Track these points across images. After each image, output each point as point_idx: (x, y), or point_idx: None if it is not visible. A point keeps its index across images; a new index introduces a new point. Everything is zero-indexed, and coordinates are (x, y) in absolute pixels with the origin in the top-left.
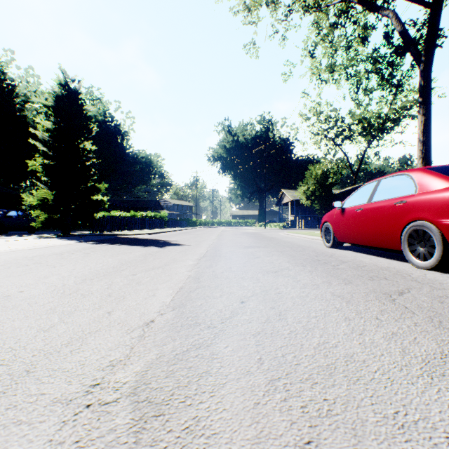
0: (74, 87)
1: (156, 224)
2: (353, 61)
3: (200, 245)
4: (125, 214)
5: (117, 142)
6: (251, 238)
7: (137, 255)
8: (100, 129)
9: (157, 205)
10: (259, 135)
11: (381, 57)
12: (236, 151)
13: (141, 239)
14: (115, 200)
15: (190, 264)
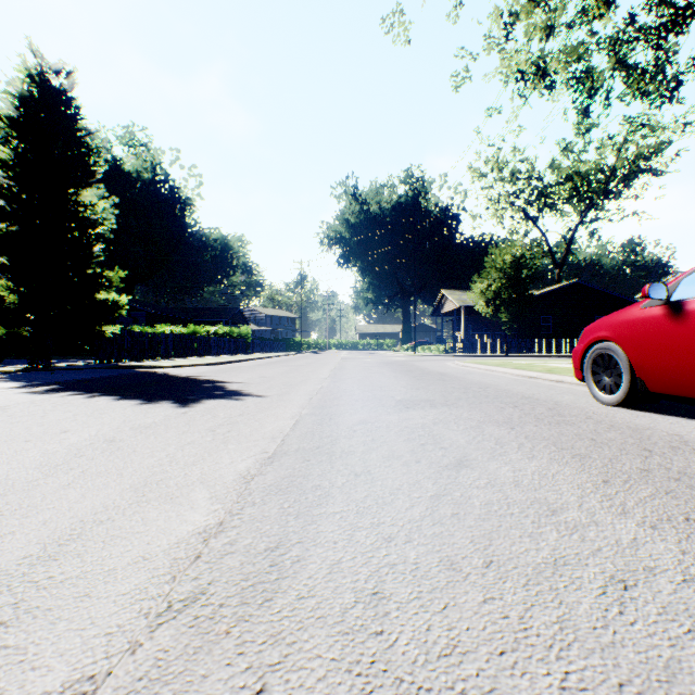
0: (60, 85)
1: (230, 347)
2: (581, 49)
3: (287, 398)
4: (180, 330)
5: (174, 214)
6: (400, 374)
7: (59, 445)
8: (146, 193)
9: (238, 316)
10: (403, 201)
11: (643, 30)
12: (365, 229)
13: (171, 378)
14: (169, 309)
15: (174, 544)
